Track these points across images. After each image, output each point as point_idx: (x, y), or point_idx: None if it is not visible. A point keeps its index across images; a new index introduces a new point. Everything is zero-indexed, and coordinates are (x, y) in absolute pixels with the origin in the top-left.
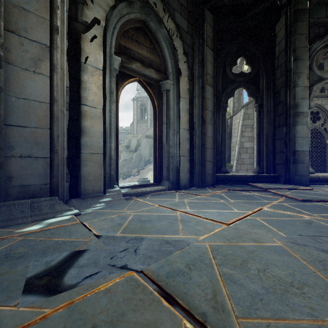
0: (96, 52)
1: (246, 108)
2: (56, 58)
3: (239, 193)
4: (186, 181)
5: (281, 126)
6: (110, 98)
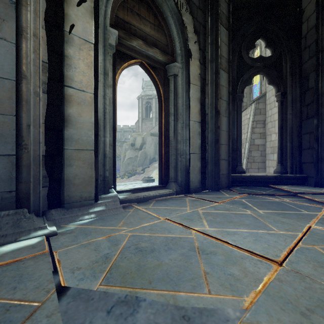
0: (84, 20)
1: (257, 102)
2: (24, 19)
3: (264, 199)
4: (197, 183)
5: (309, 118)
6: (104, 81)
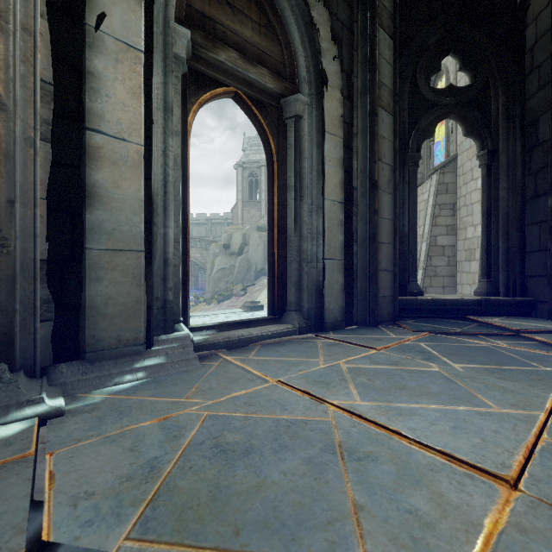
0: (126, 6)
1: (442, 172)
2: None
3: (460, 342)
4: (338, 313)
5: (540, 196)
6: (165, 123)
